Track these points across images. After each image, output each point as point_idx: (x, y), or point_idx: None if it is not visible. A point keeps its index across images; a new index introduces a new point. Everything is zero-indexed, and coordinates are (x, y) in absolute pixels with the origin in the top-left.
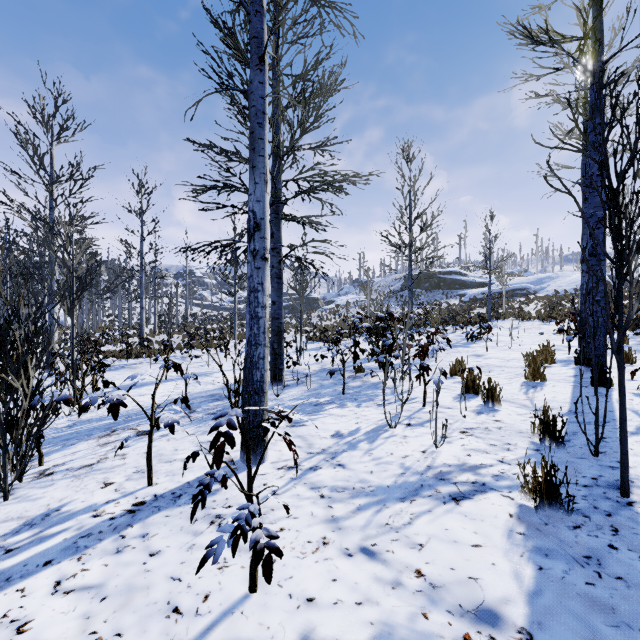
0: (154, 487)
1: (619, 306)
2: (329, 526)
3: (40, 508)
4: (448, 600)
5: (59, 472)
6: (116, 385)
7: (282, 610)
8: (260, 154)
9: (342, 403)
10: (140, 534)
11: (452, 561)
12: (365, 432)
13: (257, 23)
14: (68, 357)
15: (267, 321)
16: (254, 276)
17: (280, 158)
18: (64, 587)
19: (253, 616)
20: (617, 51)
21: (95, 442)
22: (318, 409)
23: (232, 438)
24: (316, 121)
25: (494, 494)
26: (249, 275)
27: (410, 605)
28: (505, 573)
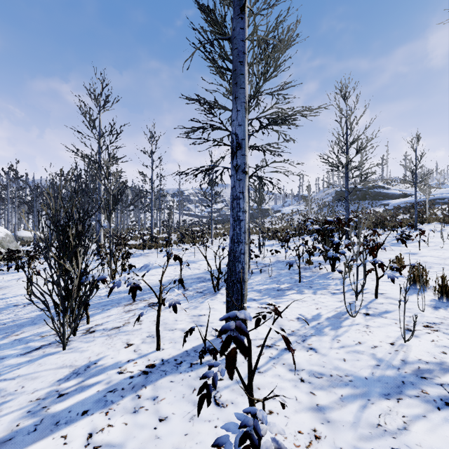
0: (161, 352)
1: None
2: (316, 416)
3: (84, 359)
4: None
5: (98, 331)
6: (136, 267)
7: None
8: (241, 87)
9: (300, 290)
10: (151, 396)
11: None
12: (327, 318)
13: None
14: (108, 248)
15: (246, 223)
16: (236, 186)
17: (248, 101)
18: (94, 441)
19: None
20: None
21: (122, 309)
22: (281, 294)
23: (244, 345)
24: (275, 70)
25: None
26: (232, 186)
27: None
28: None
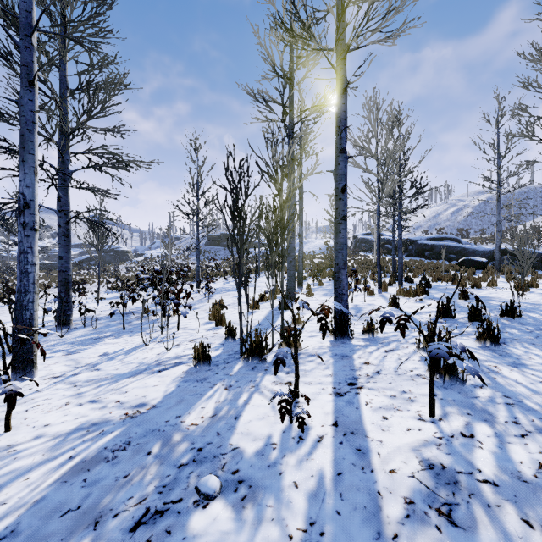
0: None
1: (239, 267)
2: (74, 397)
3: None
4: (126, 406)
5: None
6: None
7: (26, 432)
8: (30, 152)
9: (119, 335)
10: None
11: (139, 393)
12: (126, 350)
13: (27, 56)
14: None
15: (37, 275)
16: (24, 242)
17: (65, 136)
18: None
19: (5, 439)
20: (300, 120)
21: None
22: (96, 341)
23: None
24: (102, 112)
25: (183, 365)
26: (19, 241)
27: (105, 412)
28: (161, 391)
